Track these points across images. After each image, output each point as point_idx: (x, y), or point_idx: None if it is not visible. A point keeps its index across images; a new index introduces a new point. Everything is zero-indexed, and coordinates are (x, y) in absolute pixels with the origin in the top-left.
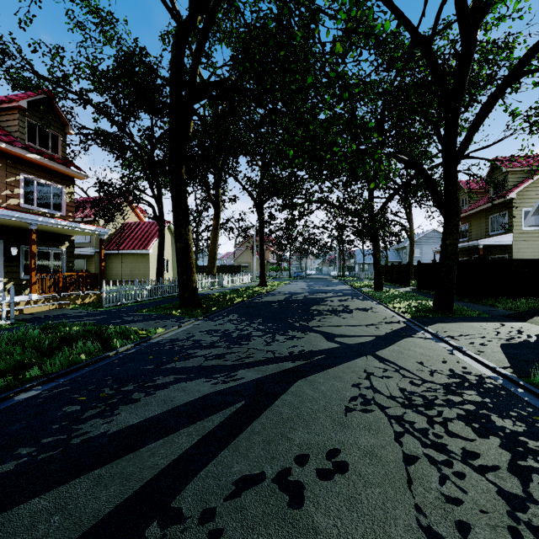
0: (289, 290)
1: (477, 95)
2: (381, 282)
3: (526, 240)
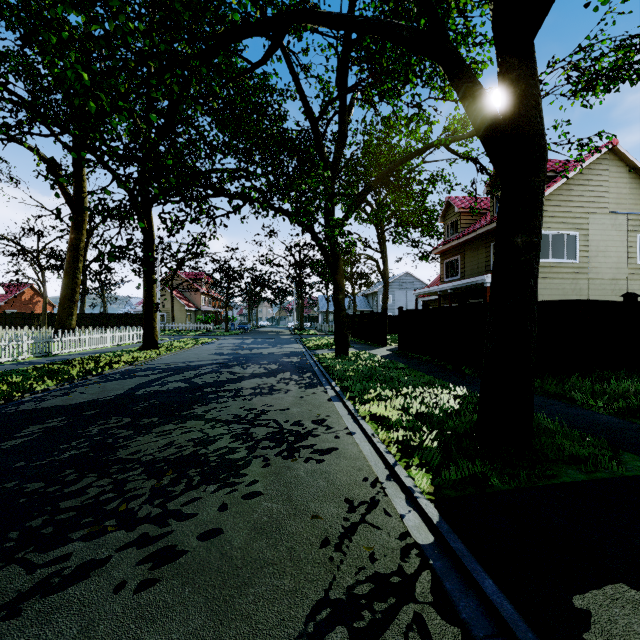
0: (183, 360)
1: (483, 50)
2: (345, 341)
3: (543, 277)
